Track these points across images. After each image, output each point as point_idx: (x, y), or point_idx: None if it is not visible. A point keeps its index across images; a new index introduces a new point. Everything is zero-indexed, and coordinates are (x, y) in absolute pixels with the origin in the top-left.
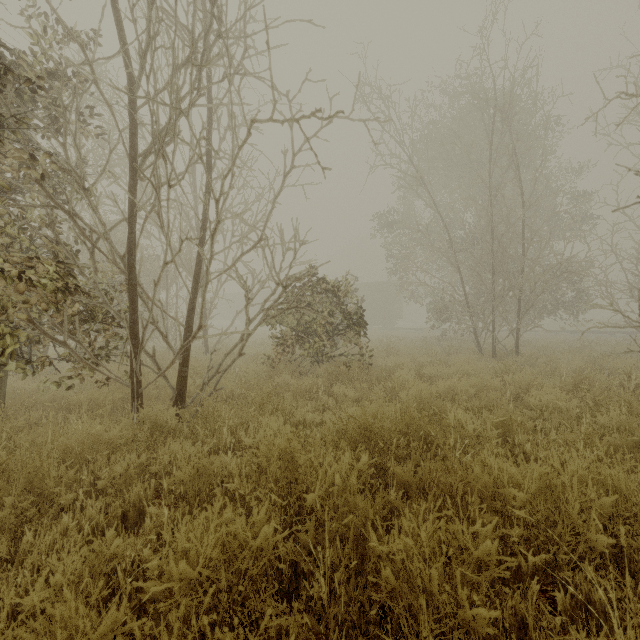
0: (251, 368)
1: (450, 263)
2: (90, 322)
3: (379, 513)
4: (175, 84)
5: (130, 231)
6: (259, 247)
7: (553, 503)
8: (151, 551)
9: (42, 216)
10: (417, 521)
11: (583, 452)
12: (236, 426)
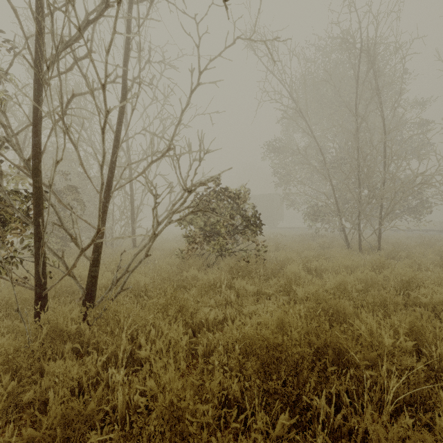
0: (166, 262)
1: (324, 178)
2: (4, 224)
3: None
4: None
5: (34, 134)
6: (167, 156)
7: None
8: None
9: None
10: None
11: None
12: (139, 328)
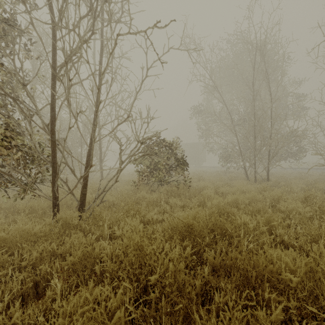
0: (125, 188)
1: (231, 132)
2: (30, 163)
3: (199, 292)
4: (66, 8)
5: (51, 110)
6: (127, 121)
7: (314, 282)
8: (43, 318)
9: (0, 101)
10: (225, 297)
11: (323, 243)
12: (113, 223)
